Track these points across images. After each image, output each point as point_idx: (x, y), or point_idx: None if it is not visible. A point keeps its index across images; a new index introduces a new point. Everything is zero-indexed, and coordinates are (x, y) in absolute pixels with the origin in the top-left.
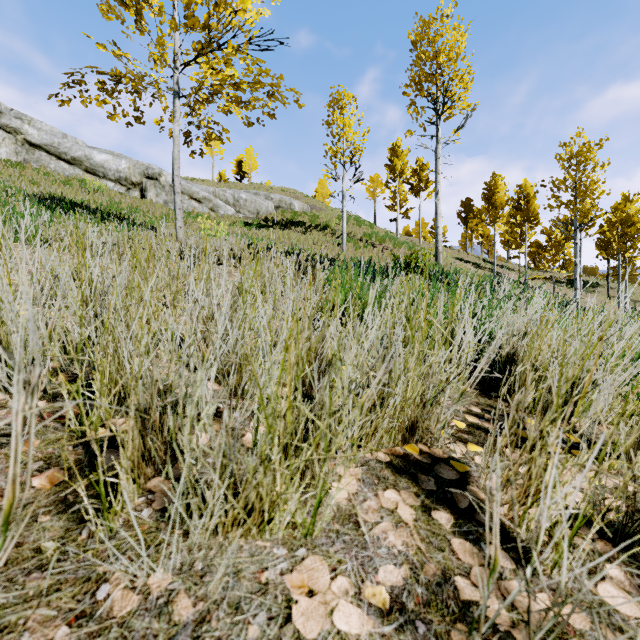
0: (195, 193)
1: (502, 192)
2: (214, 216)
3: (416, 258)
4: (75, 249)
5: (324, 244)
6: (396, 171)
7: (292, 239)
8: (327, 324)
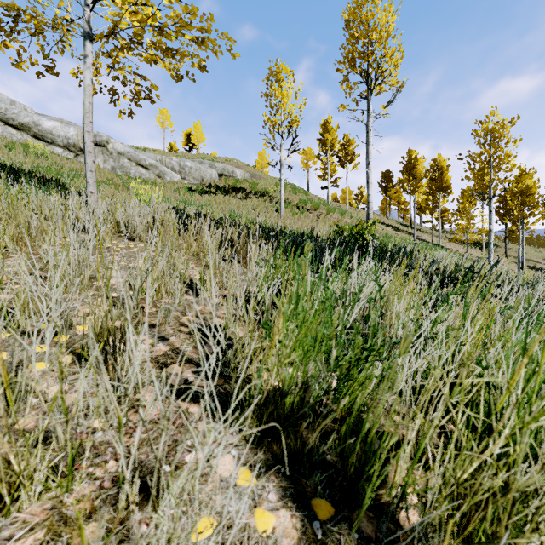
0: (142, 160)
1: (421, 164)
2: (160, 182)
3: (362, 229)
4: None
5: (263, 210)
6: (327, 145)
7: (232, 205)
8: None
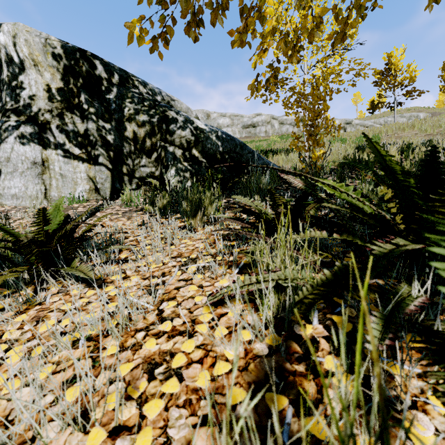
0: (366, 124)
1: None
2: None
3: None
4: None
5: None
6: None
7: None
8: None
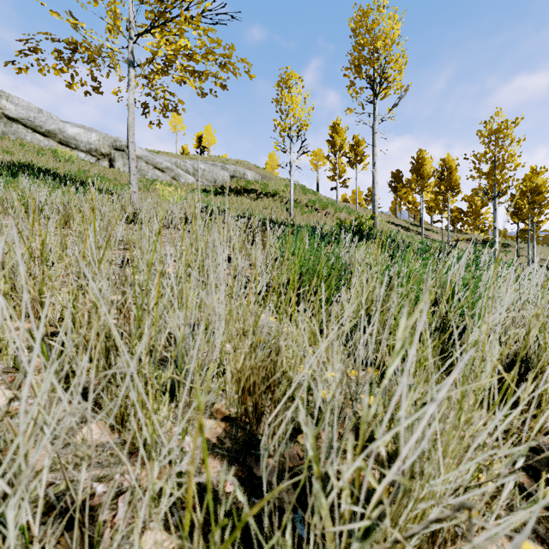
0: (159, 163)
1: (429, 164)
2: (176, 184)
3: (361, 223)
4: (23, 213)
5: (273, 209)
6: (336, 146)
7: (245, 205)
8: (281, 324)
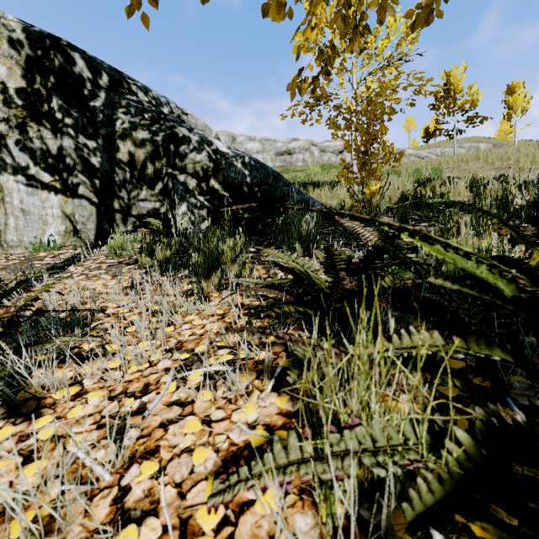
0: (420, 155)
1: None
2: None
3: None
4: None
5: None
6: None
7: None
8: None
